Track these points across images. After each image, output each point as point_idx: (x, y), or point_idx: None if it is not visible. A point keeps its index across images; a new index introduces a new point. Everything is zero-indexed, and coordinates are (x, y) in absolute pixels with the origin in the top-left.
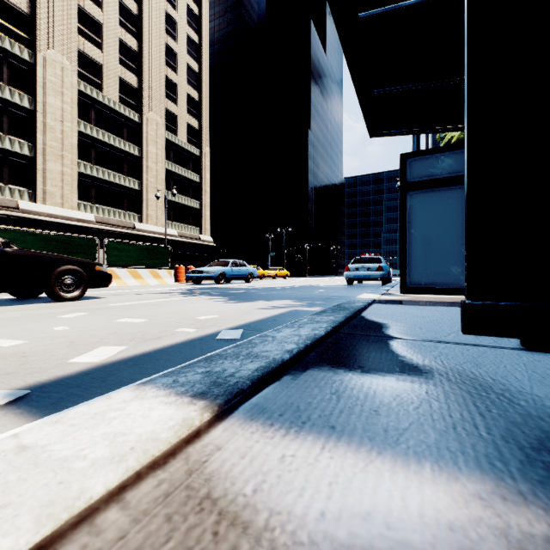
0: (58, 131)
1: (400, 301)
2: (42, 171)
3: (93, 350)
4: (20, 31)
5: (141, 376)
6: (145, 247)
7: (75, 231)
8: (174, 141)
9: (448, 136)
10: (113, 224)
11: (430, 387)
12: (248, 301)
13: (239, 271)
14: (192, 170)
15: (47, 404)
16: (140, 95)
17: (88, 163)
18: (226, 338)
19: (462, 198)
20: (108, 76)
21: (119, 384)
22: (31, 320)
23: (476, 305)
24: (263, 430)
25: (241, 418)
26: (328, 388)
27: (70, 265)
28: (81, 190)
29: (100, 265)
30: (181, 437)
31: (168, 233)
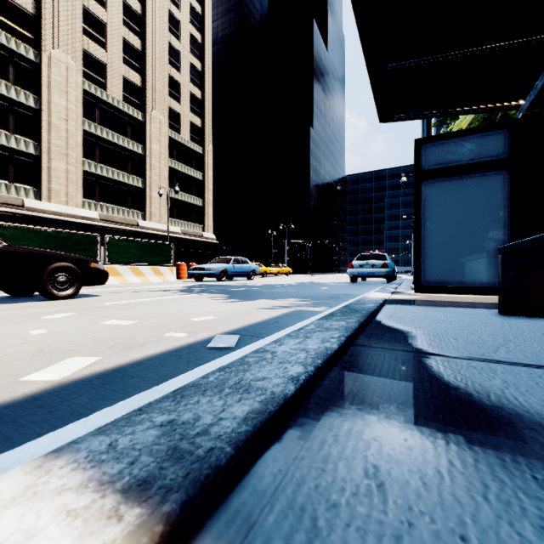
0: (63, 129)
1: (414, 301)
2: (47, 169)
3: (59, 361)
4: (25, 31)
5: (102, 404)
6: (147, 244)
7: (79, 229)
8: (177, 139)
9: (454, 129)
10: (117, 222)
11: (533, 461)
12: (249, 299)
13: (241, 268)
14: (194, 168)
15: None
16: (144, 94)
17: (92, 161)
18: (219, 346)
19: (485, 187)
20: (112, 75)
21: (68, 417)
22: (11, 321)
23: None
24: None
25: None
26: (361, 464)
27: (64, 261)
28: (85, 188)
29: (96, 261)
30: None
31: (171, 230)
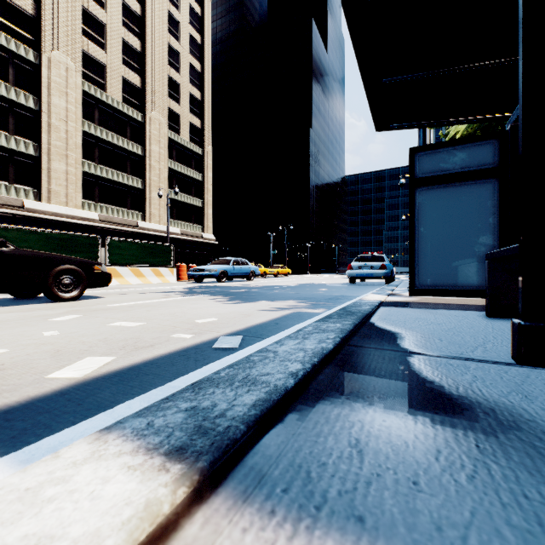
0: (63, 130)
1: (408, 303)
2: (47, 170)
3: (77, 361)
4: (25, 32)
5: (123, 398)
6: (147, 246)
7: (79, 230)
8: (177, 140)
9: (452, 132)
10: (117, 223)
11: (479, 435)
12: (249, 301)
13: (241, 269)
14: (194, 169)
15: (6, 438)
16: (143, 95)
17: (92, 162)
18: (223, 346)
19: (476, 195)
20: (112, 76)
21: (96, 409)
22: (22, 323)
23: (536, 327)
24: (259, 524)
25: (229, 498)
26: (346, 437)
27: (69, 264)
28: (85, 189)
29: (100, 264)
30: (139, 541)
31: (170, 231)
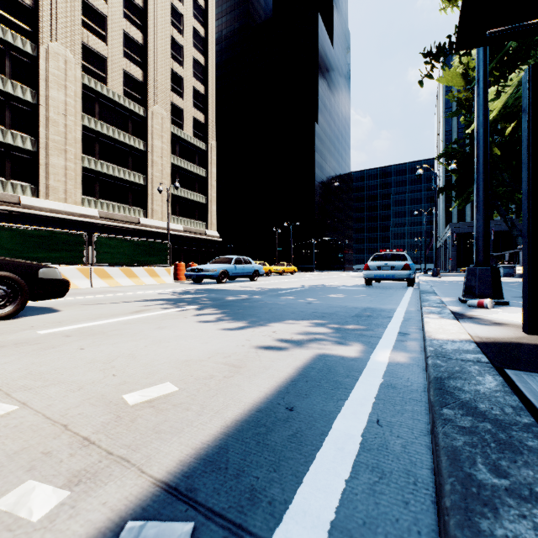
0: (61, 124)
1: (532, 350)
2: (45, 166)
3: None
4: (22, 23)
5: None
6: (141, 243)
7: (78, 227)
8: (180, 135)
9: None
10: (118, 220)
11: None
12: (246, 322)
13: (243, 268)
14: (198, 164)
15: None
16: (145, 89)
17: (92, 158)
18: None
19: None
20: (113, 69)
21: None
22: None
23: None
24: None
25: None
26: None
27: None
28: (85, 185)
29: (50, 268)
30: None
31: (173, 228)
